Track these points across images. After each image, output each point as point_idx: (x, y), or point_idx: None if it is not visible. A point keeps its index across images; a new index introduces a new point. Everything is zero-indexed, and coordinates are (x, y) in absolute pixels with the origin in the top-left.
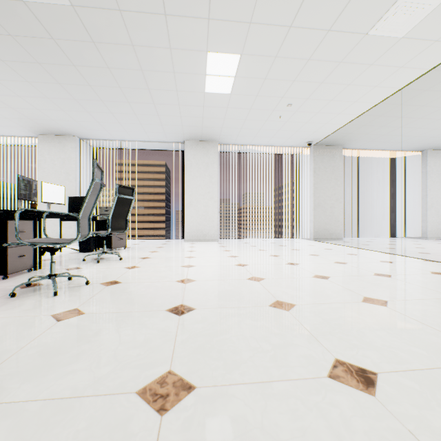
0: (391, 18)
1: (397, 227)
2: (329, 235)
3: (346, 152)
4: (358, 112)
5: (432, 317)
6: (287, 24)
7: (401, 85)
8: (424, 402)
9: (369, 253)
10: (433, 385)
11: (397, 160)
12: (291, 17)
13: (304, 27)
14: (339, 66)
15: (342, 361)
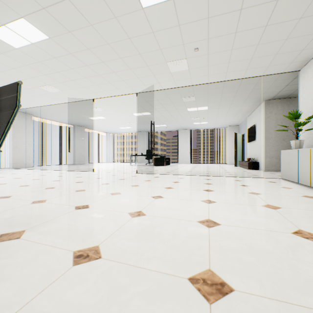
0: (47, 87)
1: (64, 159)
2: (24, 165)
3: (36, 118)
4: (40, 105)
5: (49, 179)
6: (0, 71)
7: (56, 103)
8: (37, 185)
9: (44, 170)
10: (40, 184)
11: (64, 126)
12: (3, 70)
13: (9, 75)
14: (28, 89)
15: (23, 185)
